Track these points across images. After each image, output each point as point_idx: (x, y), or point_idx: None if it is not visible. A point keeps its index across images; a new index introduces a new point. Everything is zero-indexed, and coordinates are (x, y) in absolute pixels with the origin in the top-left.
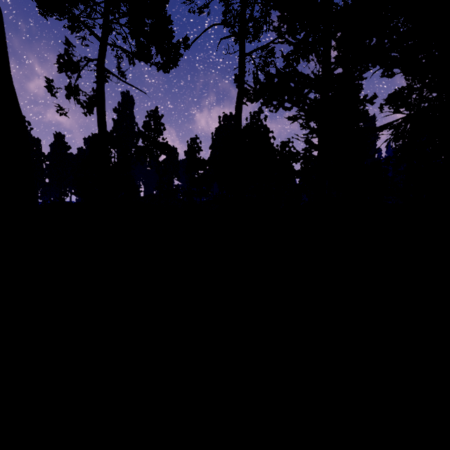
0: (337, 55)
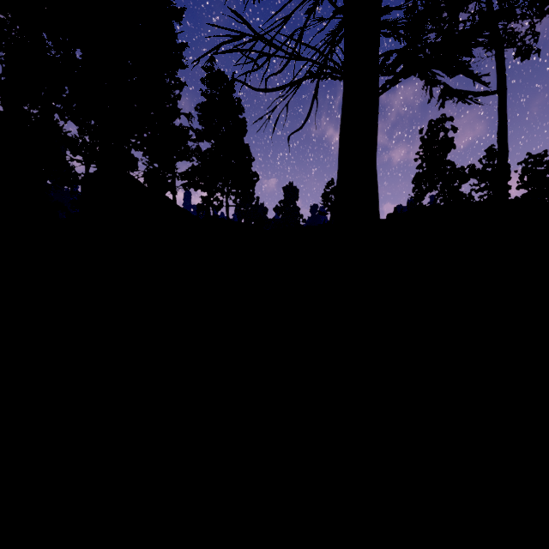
0: (0, 81)
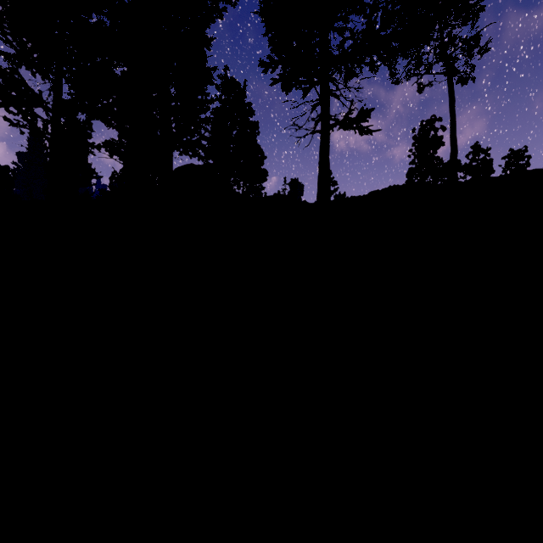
0: (71, 99)
